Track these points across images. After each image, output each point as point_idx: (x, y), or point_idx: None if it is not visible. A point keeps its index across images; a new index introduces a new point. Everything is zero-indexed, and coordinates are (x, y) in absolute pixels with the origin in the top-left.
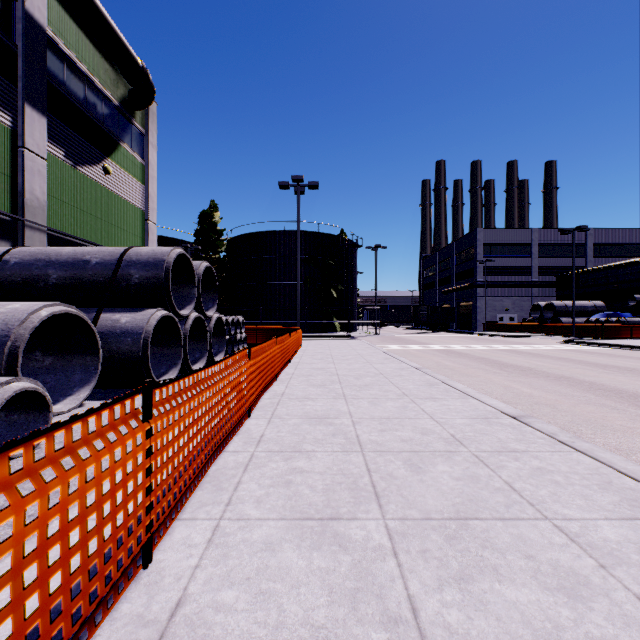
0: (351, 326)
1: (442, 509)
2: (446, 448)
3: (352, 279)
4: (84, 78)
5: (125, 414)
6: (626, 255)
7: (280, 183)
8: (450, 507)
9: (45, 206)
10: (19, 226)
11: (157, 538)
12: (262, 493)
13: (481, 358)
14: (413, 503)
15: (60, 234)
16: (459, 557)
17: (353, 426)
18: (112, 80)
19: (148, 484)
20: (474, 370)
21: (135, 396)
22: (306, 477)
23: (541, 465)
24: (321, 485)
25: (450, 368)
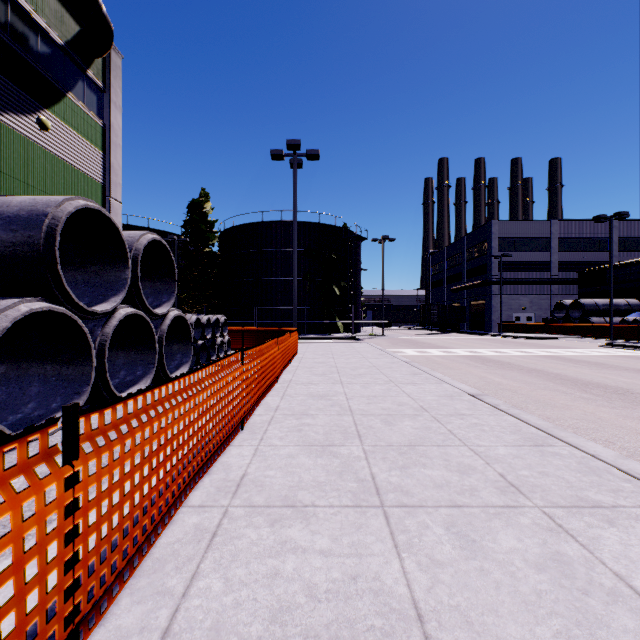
0: (355, 326)
1: None
2: None
3: (356, 275)
4: None
5: None
6: None
7: (272, 151)
8: None
9: None
10: None
11: None
12: None
13: (534, 370)
14: None
15: None
16: None
17: None
18: (53, 10)
19: None
20: (548, 393)
21: None
22: None
23: None
24: None
25: (509, 389)
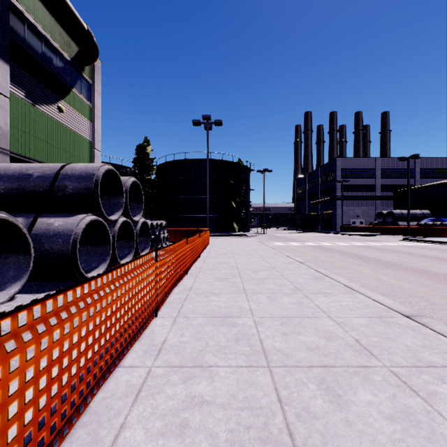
0: (246, 228)
1: None
2: (358, 361)
3: (246, 194)
4: (42, 37)
5: None
6: (443, 177)
7: (193, 121)
8: None
9: (7, 134)
10: None
11: None
12: None
13: (347, 253)
14: None
15: (21, 157)
16: None
17: (255, 328)
18: (65, 41)
19: None
20: (345, 263)
21: None
22: (206, 415)
23: None
24: (224, 432)
25: (325, 261)
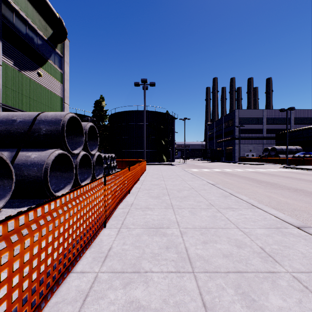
0: (172, 159)
1: None
2: (265, 267)
3: (172, 135)
4: (26, 23)
5: None
6: (310, 123)
7: (135, 83)
8: None
9: (0, 91)
10: None
11: None
12: None
13: (244, 177)
14: None
15: (10, 108)
16: None
17: (181, 237)
18: (43, 25)
19: None
20: (244, 184)
21: None
22: None
23: None
24: None
25: (230, 183)
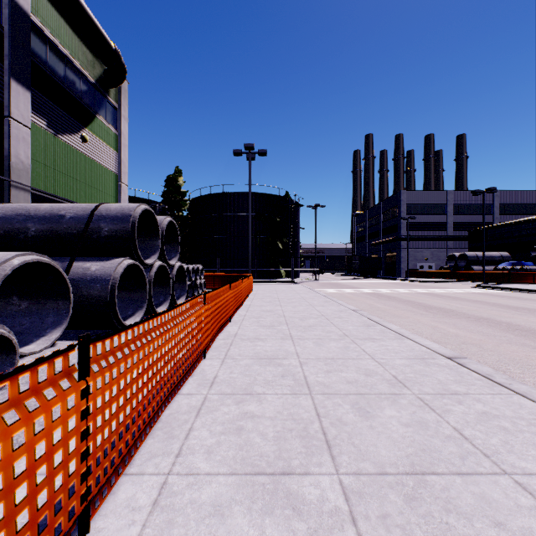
0: (294, 273)
1: (396, 461)
2: (390, 390)
3: (295, 233)
4: (64, 58)
5: (54, 374)
6: (527, 213)
7: (234, 150)
8: (404, 459)
9: (29, 169)
10: (5, 186)
11: (99, 500)
12: (213, 442)
13: (408, 301)
14: (366, 454)
15: (43, 193)
16: (423, 525)
17: (300, 367)
18: (89, 61)
19: (84, 448)
20: (403, 312)
21: (69, 352)
22: (257, 423)
23: (485, 409)
24: (272, 432)
25: (382, 310)
